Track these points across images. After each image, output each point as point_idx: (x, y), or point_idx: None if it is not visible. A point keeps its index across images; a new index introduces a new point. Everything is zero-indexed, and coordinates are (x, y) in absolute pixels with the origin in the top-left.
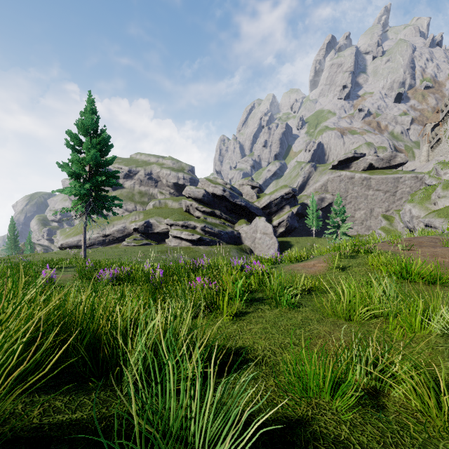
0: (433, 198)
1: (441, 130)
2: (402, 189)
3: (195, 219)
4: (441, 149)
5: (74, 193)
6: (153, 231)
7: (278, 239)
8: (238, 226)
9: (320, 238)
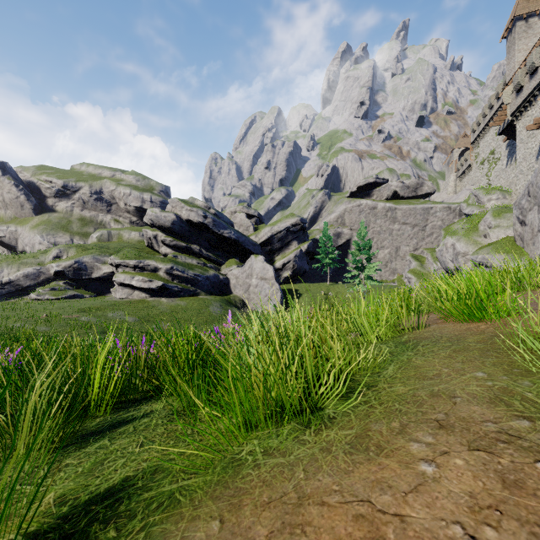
0: (482, 229)
1: (472, 154)
2: (433, 222)
3: (158, 257)
4: (471, 177)
5: None
6: (91, 276)
7: (282, 286)
8: (226, 268)
9: (336, 285)
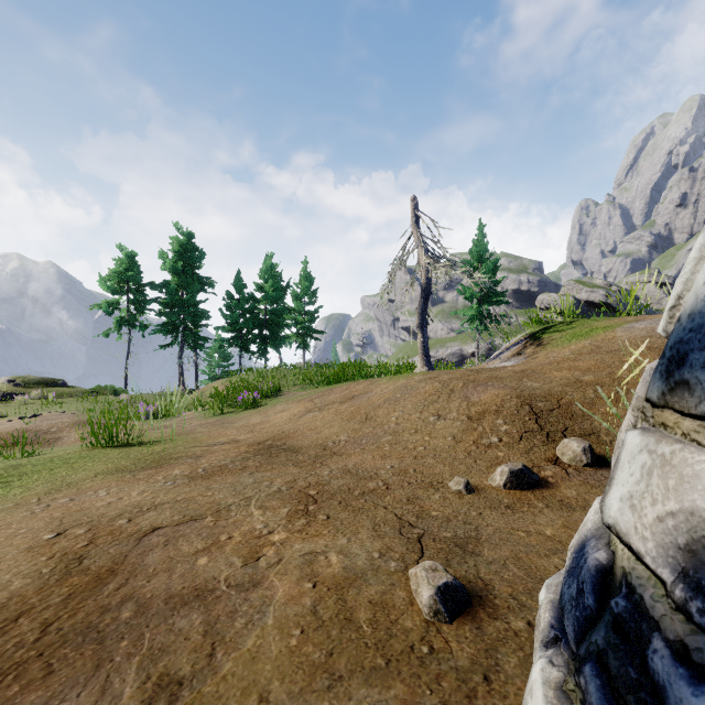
0: None
1: None
2: None
3: None
4: None
5: (473, 314)
6: None
7: None
8: None
9: None
